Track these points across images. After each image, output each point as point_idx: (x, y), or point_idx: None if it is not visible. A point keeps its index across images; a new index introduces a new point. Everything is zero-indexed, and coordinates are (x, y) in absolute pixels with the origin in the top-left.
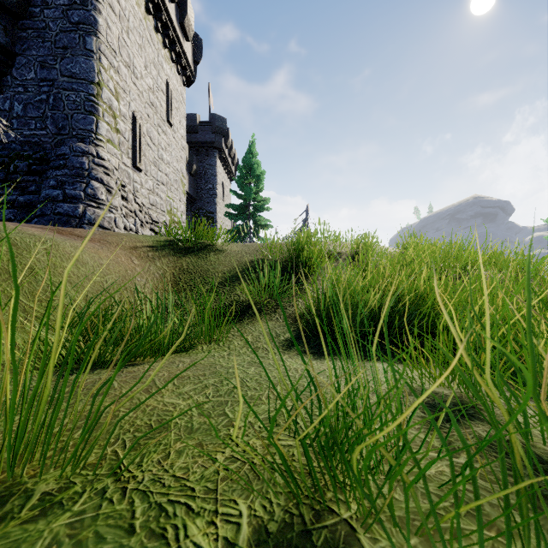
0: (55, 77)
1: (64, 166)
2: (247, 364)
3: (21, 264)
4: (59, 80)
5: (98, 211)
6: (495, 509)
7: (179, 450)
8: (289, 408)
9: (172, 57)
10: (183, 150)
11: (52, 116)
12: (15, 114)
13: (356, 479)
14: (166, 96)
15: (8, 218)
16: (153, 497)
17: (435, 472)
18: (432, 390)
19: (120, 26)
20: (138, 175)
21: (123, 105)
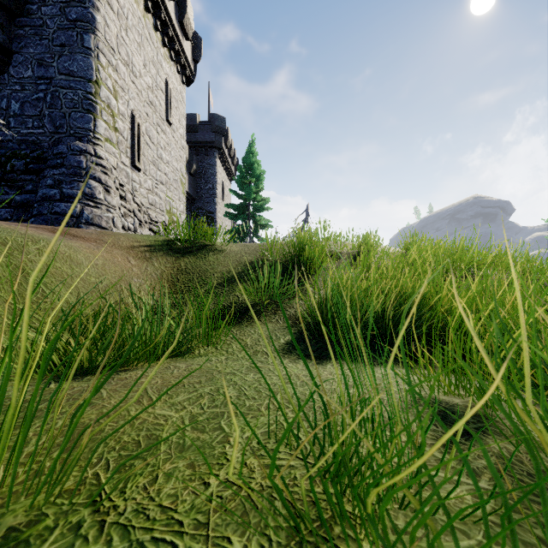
0: (52, 75)
1: (61, 165)
2: (245, 369)
3: (12, 264)
4: (57, 78)
5: (96, 210)
6: (529, 547)
7: (168, 473)
8: (290, 420)
9: (171, 56)
10: (183, 149)
11: (50, 114)
12: (12, 112)
13: (371, 519)
14: (165, 95)
15: (5, 218)
16: (135, 533)
17: (455, 499)
18: (442, 399)
19: (118, 24)
20: (137, 175)
21: (122, 104)
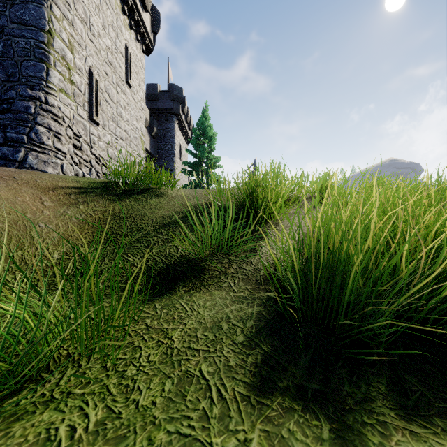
0: (4, 24)
1: (8, 110)
2: None
3: None
4: (9, 27)
5: (42, 155)
6: None
7: None
8: None
9: (131, 24)
10: (143, 111)
11: (2, 62)
12: None
13: None
14: (125, 59)
15: None
16: None
17: None
18: None
19: None
20: (95, 128)
21: (79, 59)
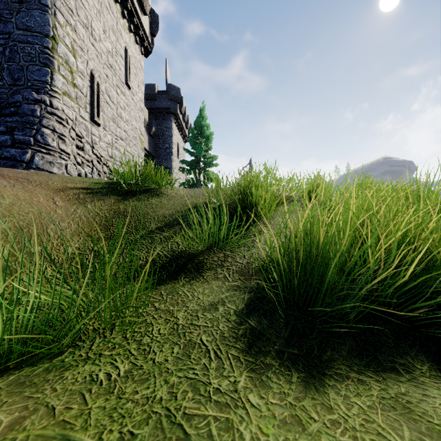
0: (11, 30)
1: (15, 113)
2: (149, 436)
3: None
4: (15, 33)
5: (48, 156)
6: None
7: None
8: None
9: (131, 27)
10: (141, 111)
11: (8, 67)
12: None
13: None
14: (125, 61)
15: None
16: None
17: None
18: None
19: None
20: (96, 129)
21: (81, 62)
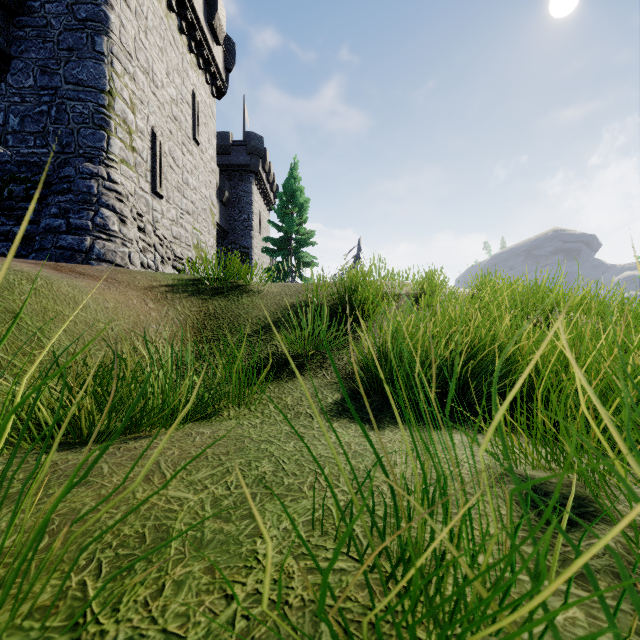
0: (58, 84)
1: (68, 191)
2: (284, 436)
3: (0, 307)
4: (63, 89)
5: (109, 244)
6: None
7: (178, 580)
8: (341, 504)
9: (199, 64)
10: (213, 173)
11: (55, 130)
12: (11, 128)
13: None
14: (192, 109)
15: (1, 253)
16: None
17: (563, 619)
18: (531, 475)
19: (136, 25)
20: (158, 203)
21: (140, 119)
